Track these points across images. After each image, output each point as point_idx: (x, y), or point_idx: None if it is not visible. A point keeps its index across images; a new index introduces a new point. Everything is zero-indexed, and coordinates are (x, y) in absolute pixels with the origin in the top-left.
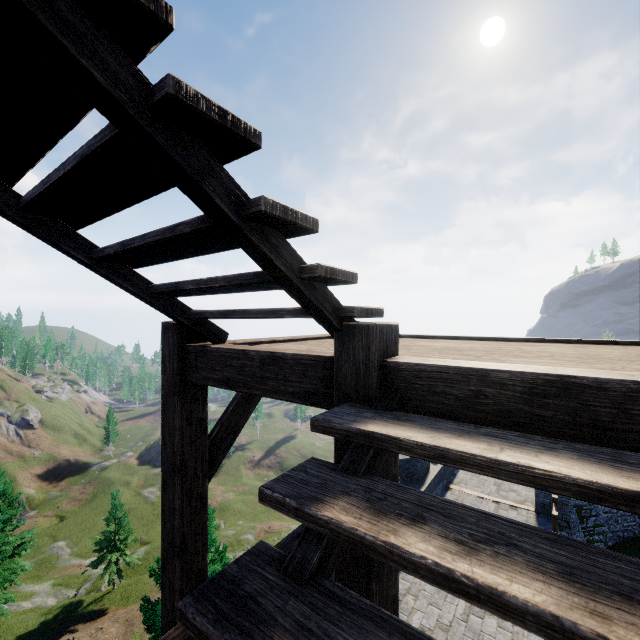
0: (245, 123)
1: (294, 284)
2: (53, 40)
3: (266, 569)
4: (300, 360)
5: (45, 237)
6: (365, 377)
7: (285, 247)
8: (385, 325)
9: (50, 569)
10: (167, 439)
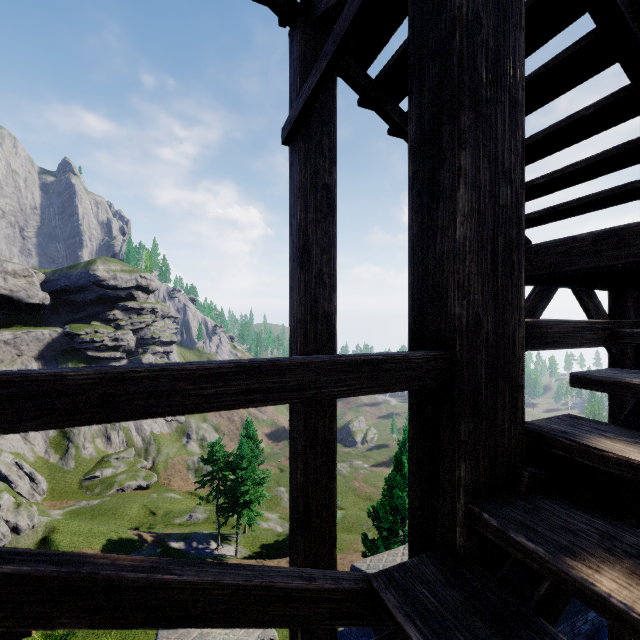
0: None
1: None
2: None
3: None
4: None
5: None
6: None
7: None
8: None
9: (276, 505)
10: None
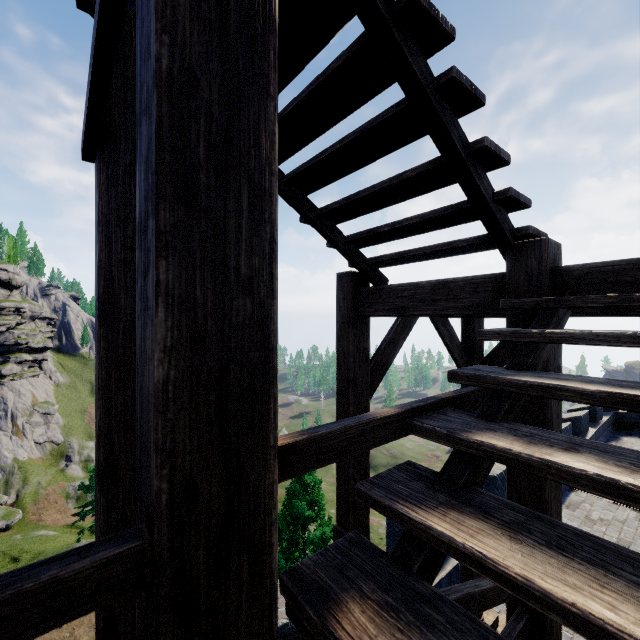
0: (479, 90)
1: (488, 205)
2: (404, 59)
3: (493, 368)
4: (470, 280)
5: (293, 200)
6: (537, 280)
7: (484, 177)
8: (553, 241)
9: None
10: (342, 361)
